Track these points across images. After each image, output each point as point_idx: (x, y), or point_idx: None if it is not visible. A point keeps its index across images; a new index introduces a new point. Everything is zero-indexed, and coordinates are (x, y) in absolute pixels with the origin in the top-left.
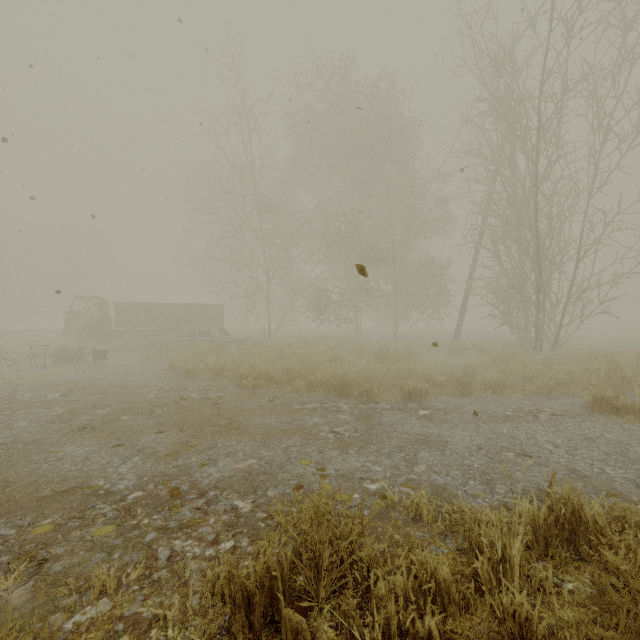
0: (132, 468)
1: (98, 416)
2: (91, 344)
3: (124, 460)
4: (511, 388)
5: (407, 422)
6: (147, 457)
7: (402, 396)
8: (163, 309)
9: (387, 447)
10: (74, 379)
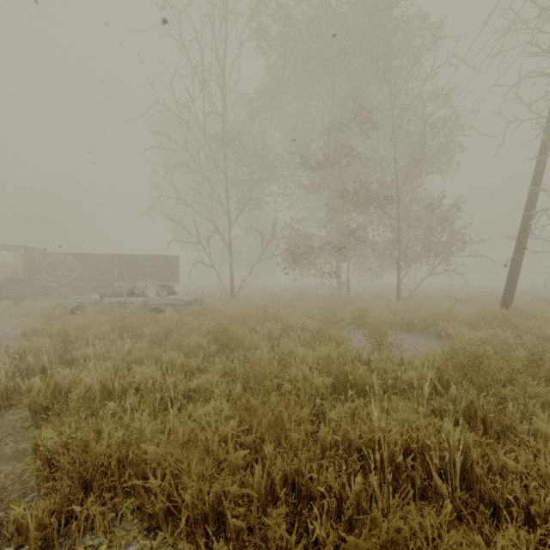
0: None
1: None
2: None
3: None
4: None
5: None
6: None
7: None
8: (105, 261)
9: None
10: None
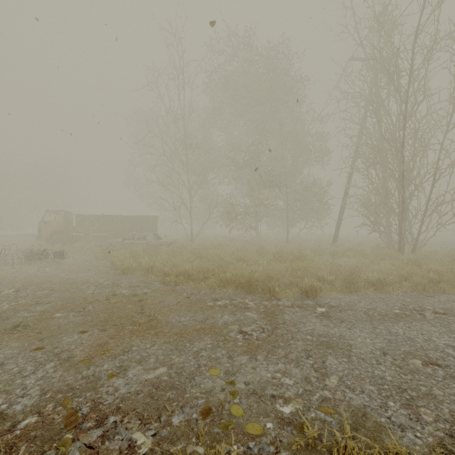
0: (40, 379)
1: (35, 313)
2: (57, 246)
3: (36, 368)
4: (390, 285)
5: (308, 321)
6: (60, 363)
7: (299, 293)
8: (112, 219)
9: (294, 351)
10: (33, 275)
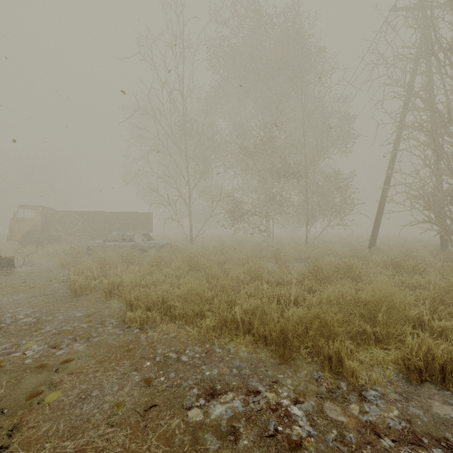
0: None
1: None
2: (28, 248)
3: None
4: None
5: None
6: None
7: (389, 362)
8: (99, 217)
9: None
10: None
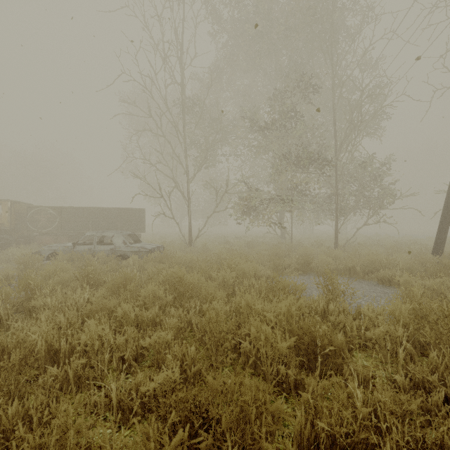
0: None
1: None
2: None
3: None
4: None
5: None
6: None
7: None
8: (80, 213)
9: None
10: None
